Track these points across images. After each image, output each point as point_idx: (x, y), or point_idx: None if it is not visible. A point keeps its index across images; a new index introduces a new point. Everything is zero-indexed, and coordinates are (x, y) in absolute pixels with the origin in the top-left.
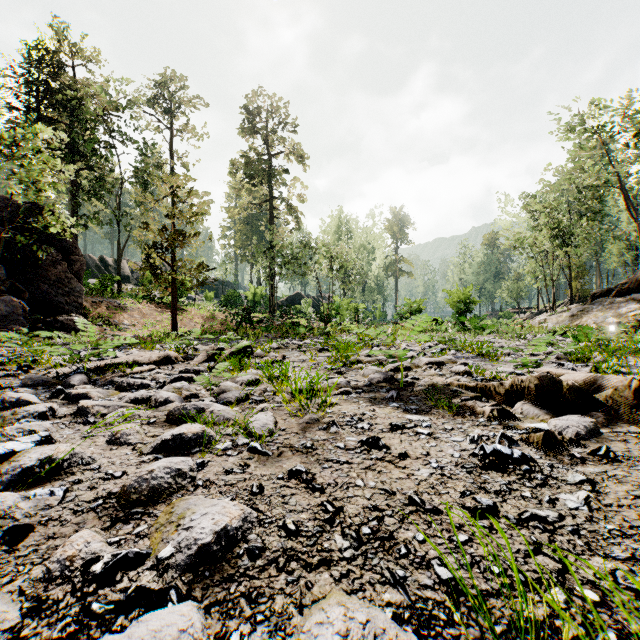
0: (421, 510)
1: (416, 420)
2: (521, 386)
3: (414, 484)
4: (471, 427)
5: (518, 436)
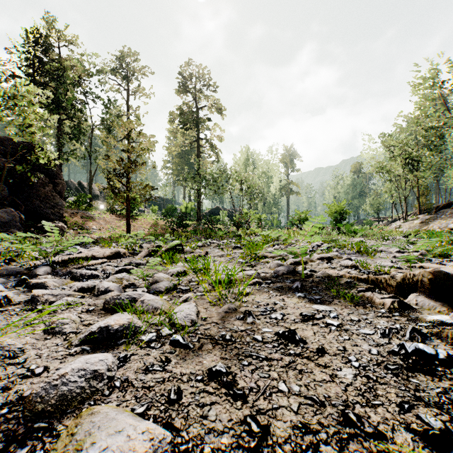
0: (361, 434)
1: (323, 310)
2: (412, 279)
3: (341, 390)
4: (375, 318)
5: (426, 330)
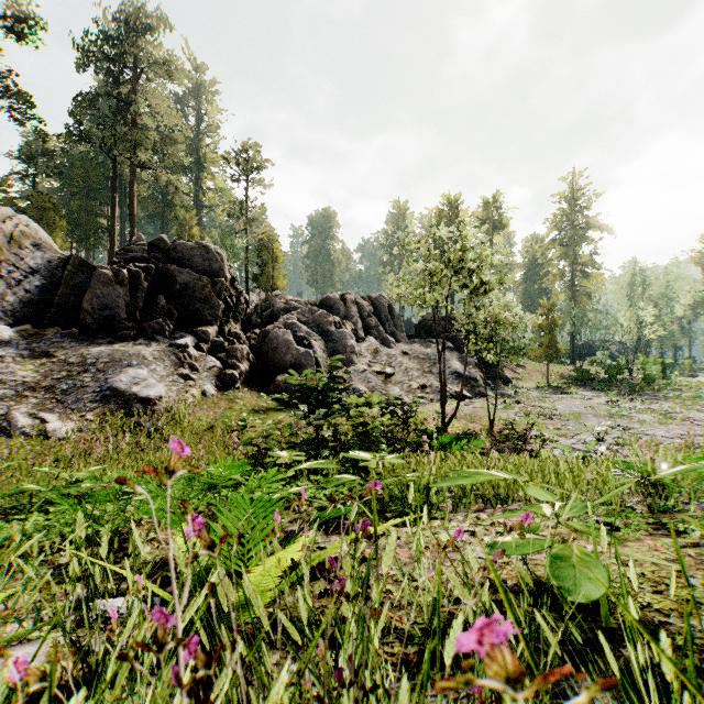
0: None
1: None
2: None
3: None
4: None
5: None
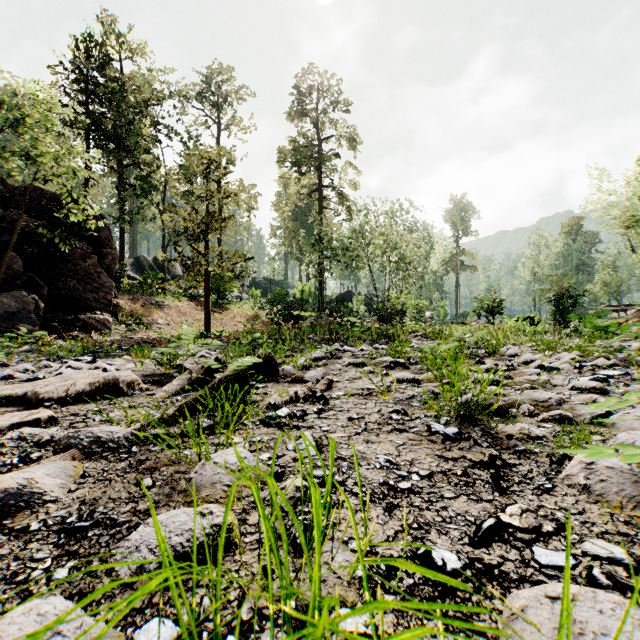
0: None
1: None
2: None
3: None
4: None
5: None
